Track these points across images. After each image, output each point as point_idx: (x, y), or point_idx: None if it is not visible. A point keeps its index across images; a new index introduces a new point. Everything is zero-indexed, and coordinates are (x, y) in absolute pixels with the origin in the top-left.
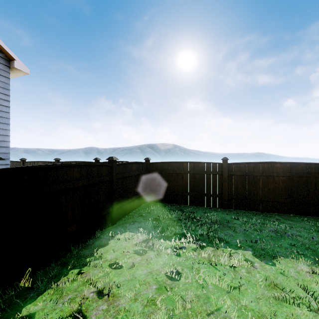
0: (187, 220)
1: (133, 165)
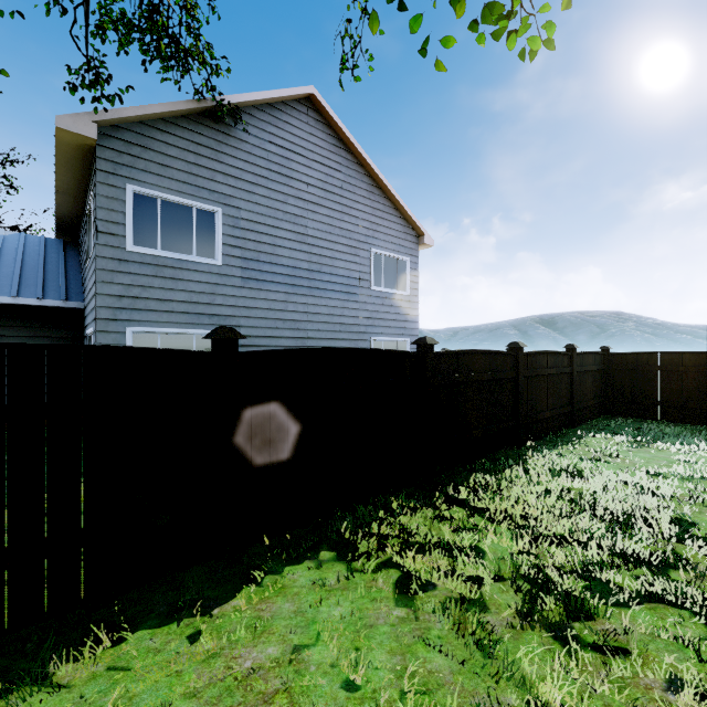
0: (695, 435)
1: (589, 356)
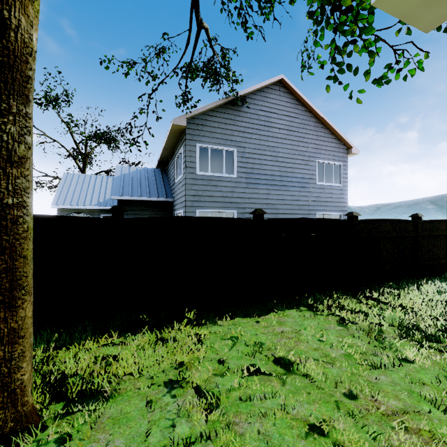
0: None
1: None
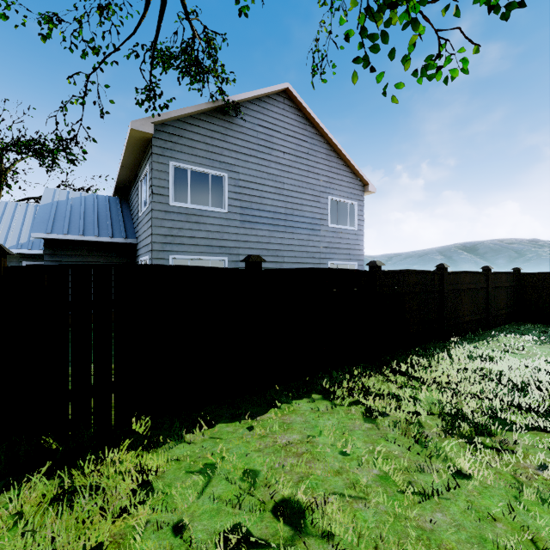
0: None
1: (503, 275)
